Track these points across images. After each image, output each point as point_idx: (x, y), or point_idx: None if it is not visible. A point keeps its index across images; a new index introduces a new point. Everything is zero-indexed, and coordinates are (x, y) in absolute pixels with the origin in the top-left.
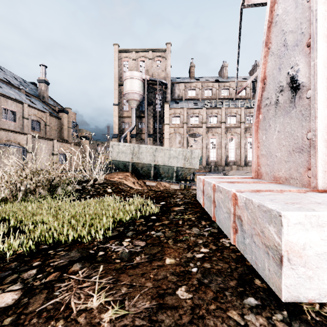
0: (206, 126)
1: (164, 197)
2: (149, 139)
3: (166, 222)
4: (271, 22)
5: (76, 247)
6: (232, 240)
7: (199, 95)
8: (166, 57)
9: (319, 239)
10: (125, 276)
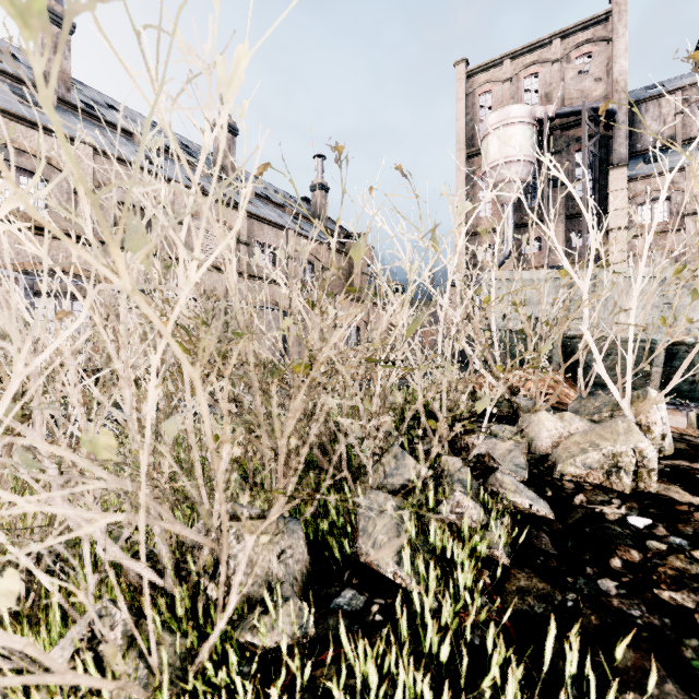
0: None
1: None
2: None
3: None
4: None
5: None
6: None
7: None
8: (612, 36)
9: None
10: None
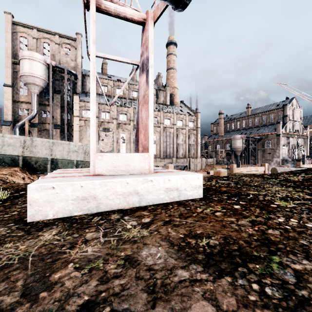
0: (117, 122)
1: None
2: (56, 130)
3: (7, 203)
4: None
5: None
6: None
7: (110, 92)
8: (76, 48)
9: (45, 194)
10: None
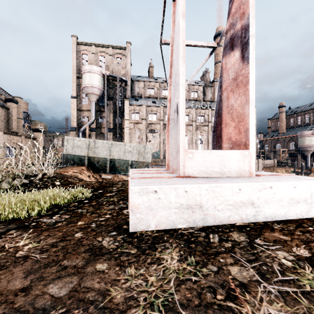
0: (163, 123)
1: (105, 187)
2: (110, 133)
3: (94, 203)
4: (172, 62)
5: (14, 223)
6: (128, 210)
7: (157, 94)
8: (126, 56)
9: (147, 199)
10: (46, 232)
